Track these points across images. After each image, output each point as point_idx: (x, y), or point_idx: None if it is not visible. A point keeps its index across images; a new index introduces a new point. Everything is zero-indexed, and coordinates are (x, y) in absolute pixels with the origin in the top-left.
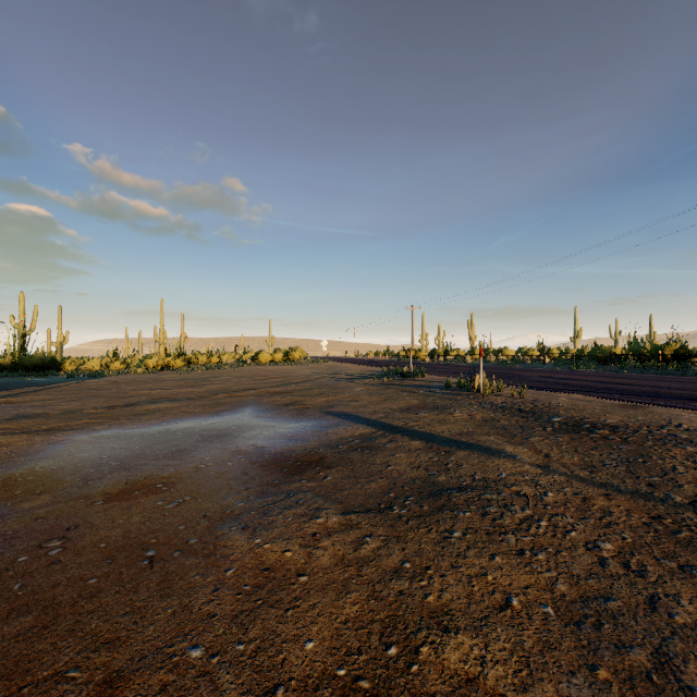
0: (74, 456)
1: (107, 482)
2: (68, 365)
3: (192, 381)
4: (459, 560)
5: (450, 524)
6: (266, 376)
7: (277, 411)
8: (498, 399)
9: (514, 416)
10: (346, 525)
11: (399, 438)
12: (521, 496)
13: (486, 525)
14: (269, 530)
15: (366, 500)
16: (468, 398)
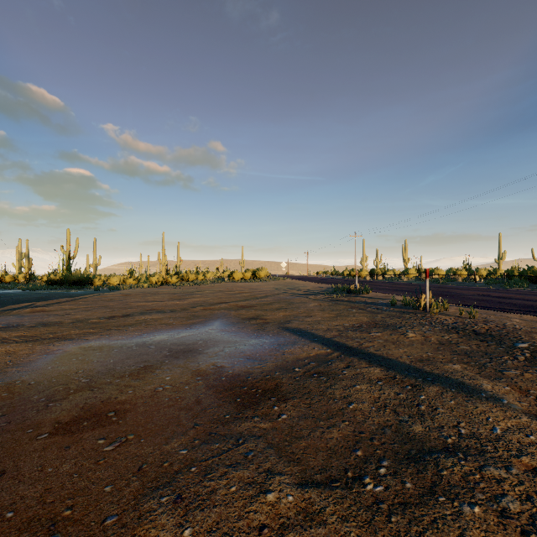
0: (55, 369)
1: (65, 406)
2: (97, 281)
3: (180, 295)
4: None
5: (455, 531)
6: (237, 291)
7: (240, 325)
8: (447, 318)
9: (472, 339)
10: (305, 512)
11: (356, 362)
12: None
13: None
14: (205, 511)
15: (328, 460)
16: (416, 316)
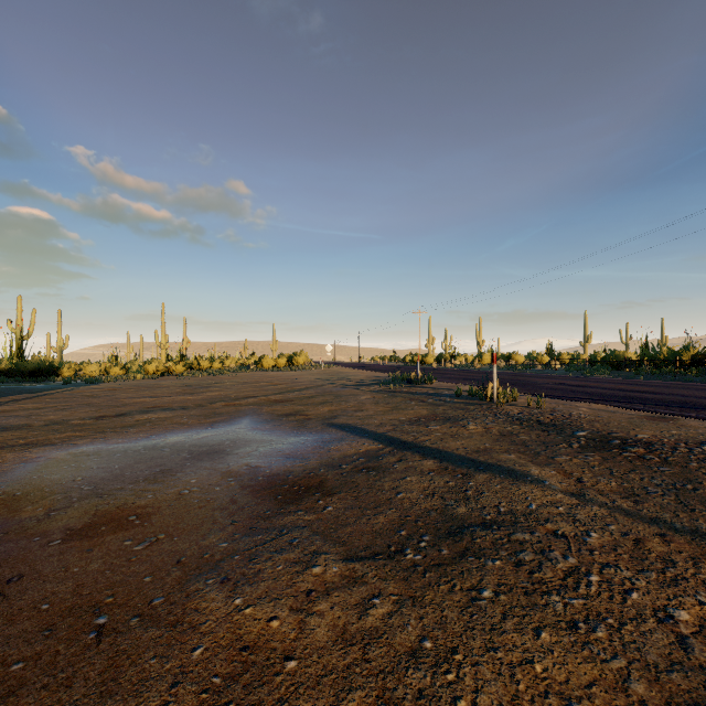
0: (44, 478)
1: (72, 514)
2: (65, 370)
3: (191, 388)
4: (494, 637)
5: (477, 578)
6: (268, 382)
7: (276, 422)
8: (513, 409)
9: (534, 429)
10: (349, 578)
11: (409, 456)
12: (559, 536)
13: (522, 580)
14: (253, 585)
15: (373, 540)
16: (482, 407)
